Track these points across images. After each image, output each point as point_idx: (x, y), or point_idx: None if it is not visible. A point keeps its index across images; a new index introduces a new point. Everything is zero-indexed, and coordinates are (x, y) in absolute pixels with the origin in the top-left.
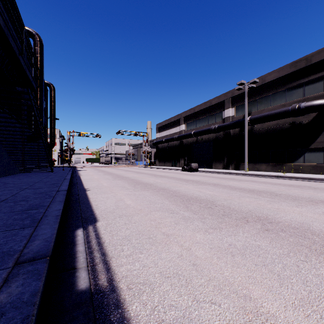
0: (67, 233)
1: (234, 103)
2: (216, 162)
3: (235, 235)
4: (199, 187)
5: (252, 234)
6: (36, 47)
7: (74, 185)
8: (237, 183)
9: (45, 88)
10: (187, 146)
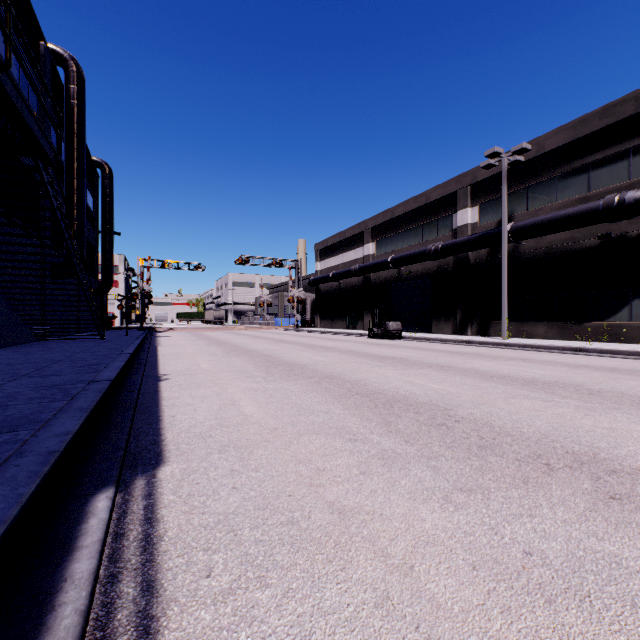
0: (67, 504)
1: (476, 197)
2: (439, 320)
3: (532, 516)
4: (408, 373)
5: (579, 511)
6: (71, 84)
7: (138, 366)
8: (491, 363)
9: (93, 171)
10: (379, 286)
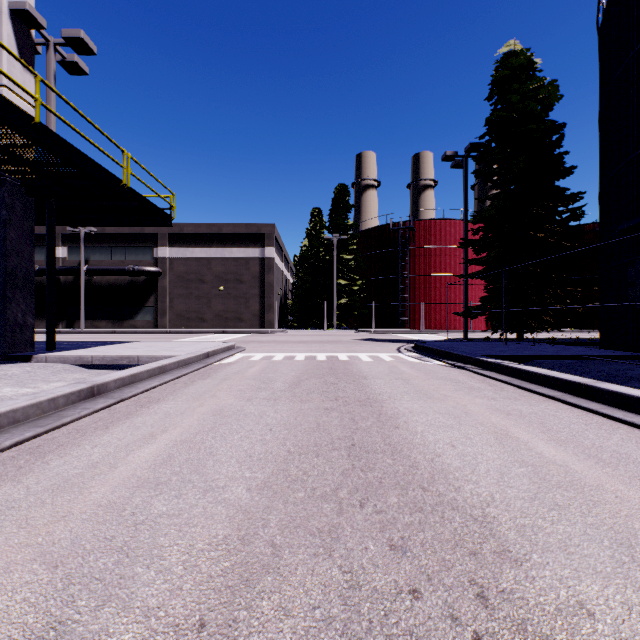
0: None
1: (66, 242)
2: (36, 319)
3: None
4: None
5: None
6: None
7: None
8: (69, 336)
9: None
10: None
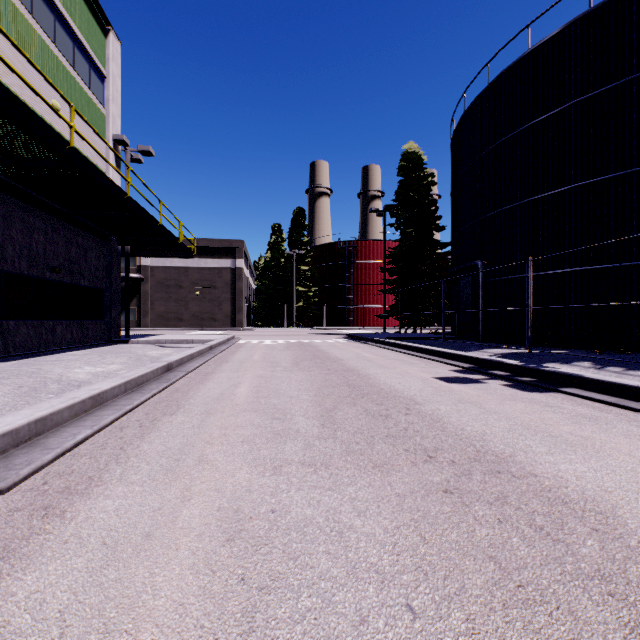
0: None
1: None
2: None
3: None
4: None
5: None
6: None
7: None
8: None
9: None
10: None
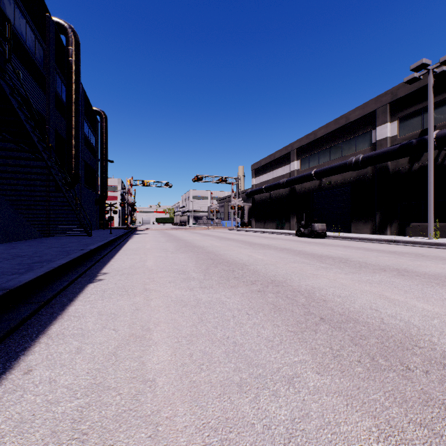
0: None
1: (396, 113)
2: (358, 222)
3: None
4: (366, 280)
5: None
6: (69, 46)
7: (87, 263)
8: None
9: (94, 117)
10: (303, 195)
